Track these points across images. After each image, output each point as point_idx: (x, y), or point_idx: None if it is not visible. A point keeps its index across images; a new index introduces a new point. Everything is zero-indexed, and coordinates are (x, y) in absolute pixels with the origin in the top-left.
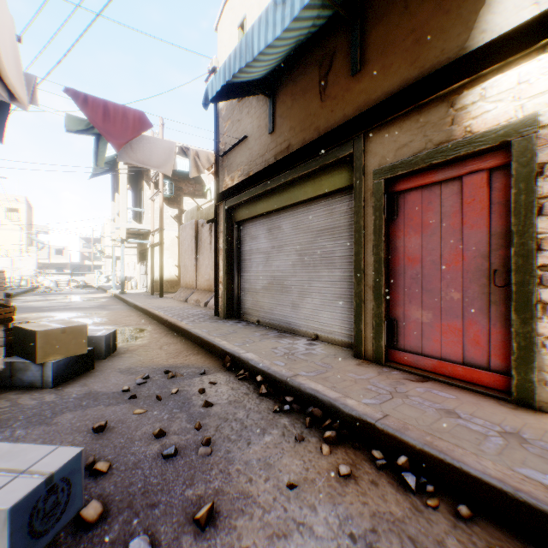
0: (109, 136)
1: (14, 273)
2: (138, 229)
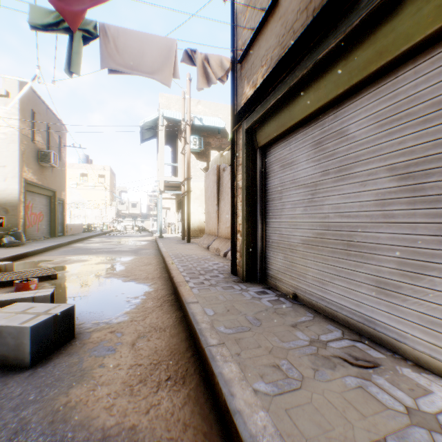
0: (57, 2)
1: (102, 220)
2: (173, 181)
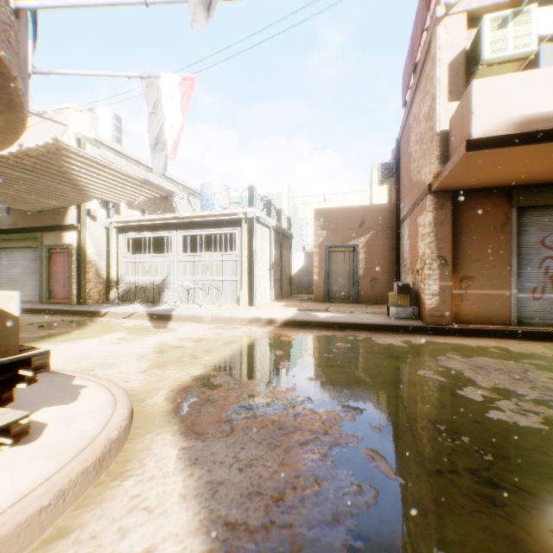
0: None
1: None
2: None
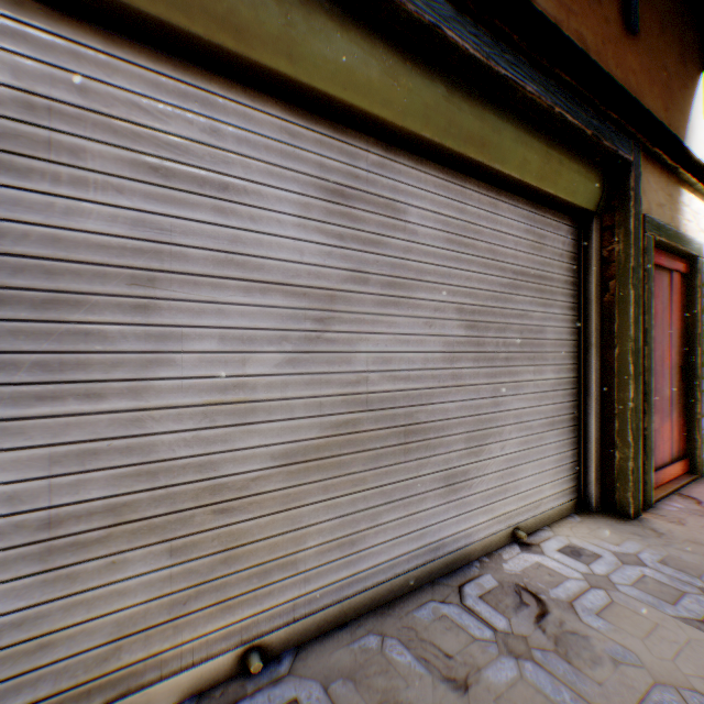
0: None
1: None
2: None
